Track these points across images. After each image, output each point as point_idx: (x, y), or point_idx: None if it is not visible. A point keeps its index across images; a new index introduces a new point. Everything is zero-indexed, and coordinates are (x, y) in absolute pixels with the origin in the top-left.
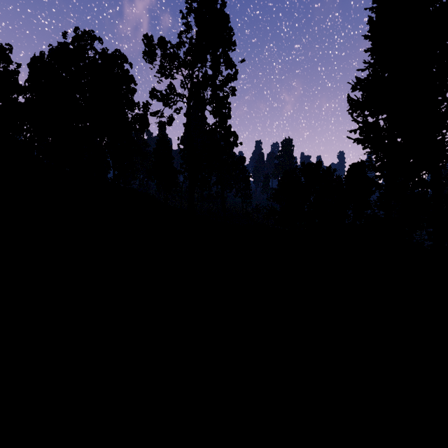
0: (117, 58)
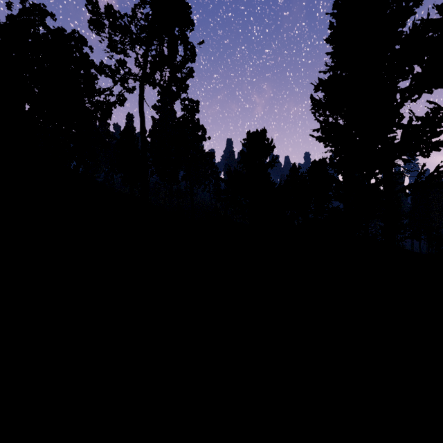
0: (74, 39)
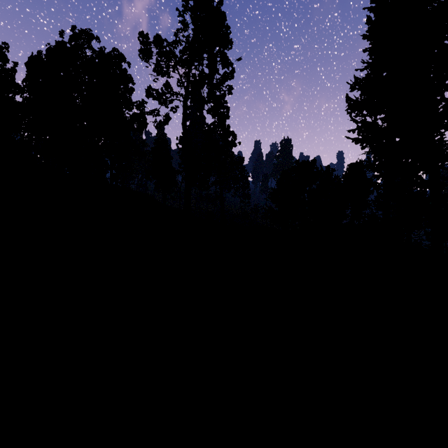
0: (115, 57)
